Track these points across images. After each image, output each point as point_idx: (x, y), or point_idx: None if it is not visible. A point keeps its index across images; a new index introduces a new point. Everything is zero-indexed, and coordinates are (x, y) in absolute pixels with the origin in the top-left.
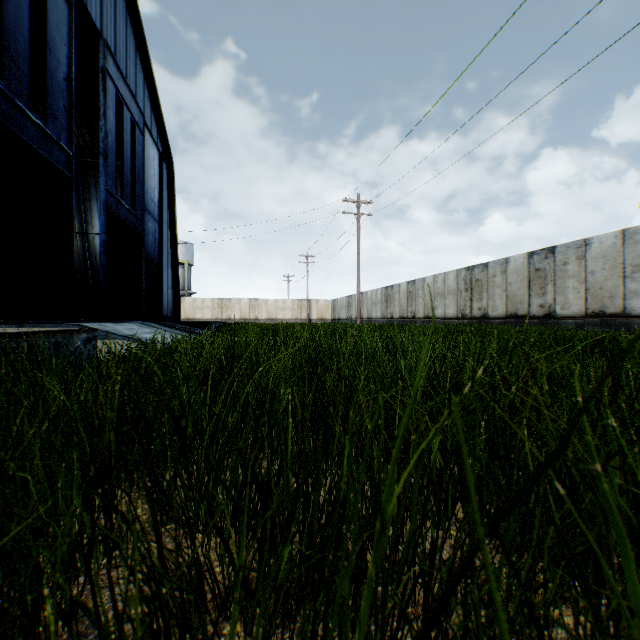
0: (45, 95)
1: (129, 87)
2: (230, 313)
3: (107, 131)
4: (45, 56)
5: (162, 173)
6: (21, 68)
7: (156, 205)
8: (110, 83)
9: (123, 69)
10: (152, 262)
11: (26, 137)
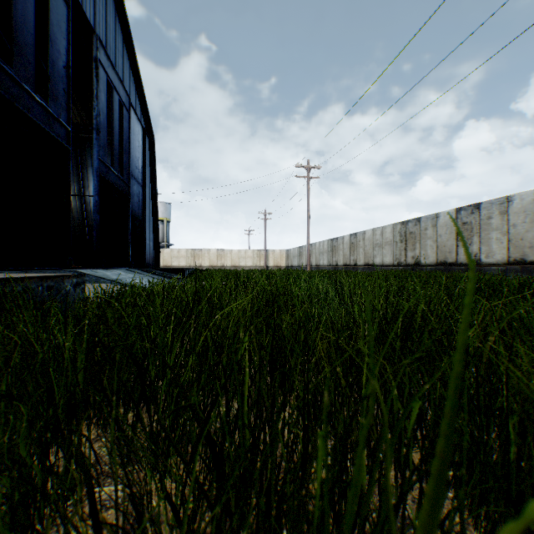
0: (47, 80)
1: (117, 74)
2: (201, 261)
3: (99, 110)
4: (47, 48)
5: (145, 145)
6: (27, 58)
7: (140, 172)
8: (101, 70)
9: (112, 59)
10: (136, 219)
11: (32, 115)
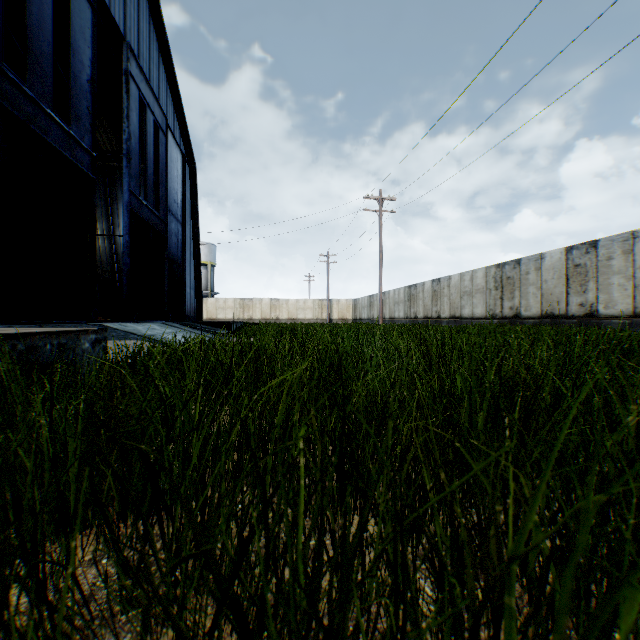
0: (68, 97)
1: (152, 89)
2: (251, 313)
3: (130, 133)
4: (68, 58)
5: (184, 175)
6: (44, 70)
7: (179, 206)
8: (133, 85)
9: (146, 72)
10: (175, 263)
11: (49, 138)
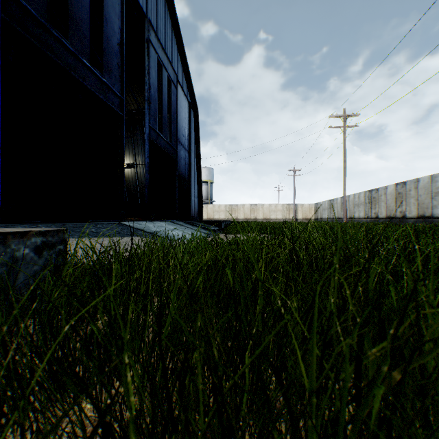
0: (102, 54)
1: (166, 54)
2: (237, 214)
3: (150, 84)
4: (102, 26)
5: (190, 117)
6: (83, 32)
7: (186, 139)
8: (152, 50)
9: (162, 42)
10: (183, 179)
11: (87, 84)
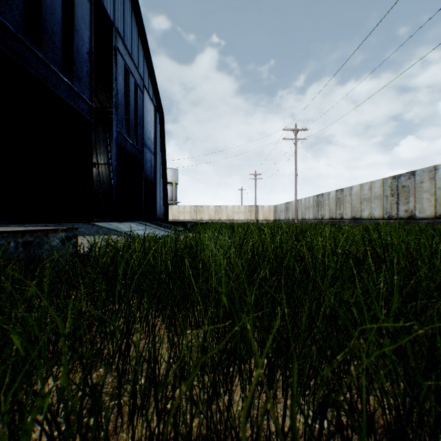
0: (73, 64)
1: (133, 60)
2: (202, 216)
3: (117, 90)
4: (73, 36)
5: (156, 120)
6: (55, 44)
7: (152, 142)
8: (119, 57)
9: (129, 48)
10: (149, 181)
11: (59, 92)
